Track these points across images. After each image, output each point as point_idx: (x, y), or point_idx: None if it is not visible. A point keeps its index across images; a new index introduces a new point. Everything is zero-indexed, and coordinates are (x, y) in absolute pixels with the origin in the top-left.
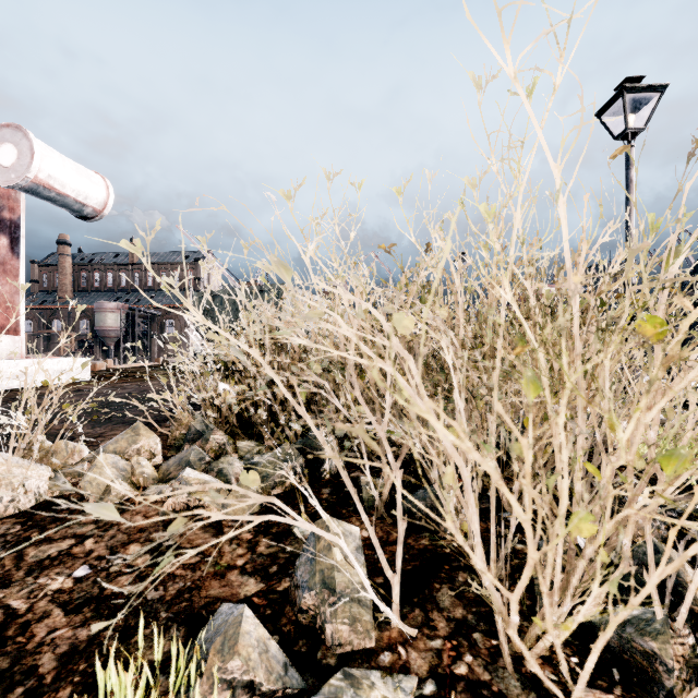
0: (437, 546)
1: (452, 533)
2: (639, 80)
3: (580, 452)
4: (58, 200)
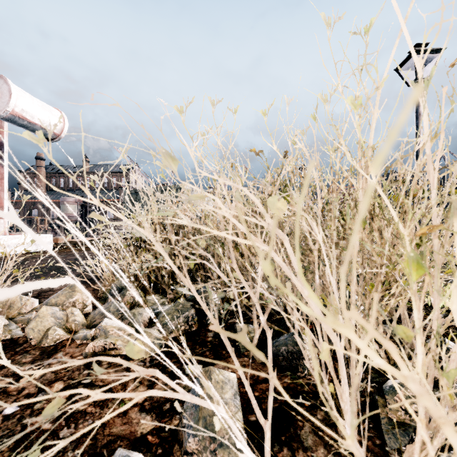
0: (297, 385)
1: (308, 373)
2: (425, 45)
3: (435, 321)
4: (29, 126)
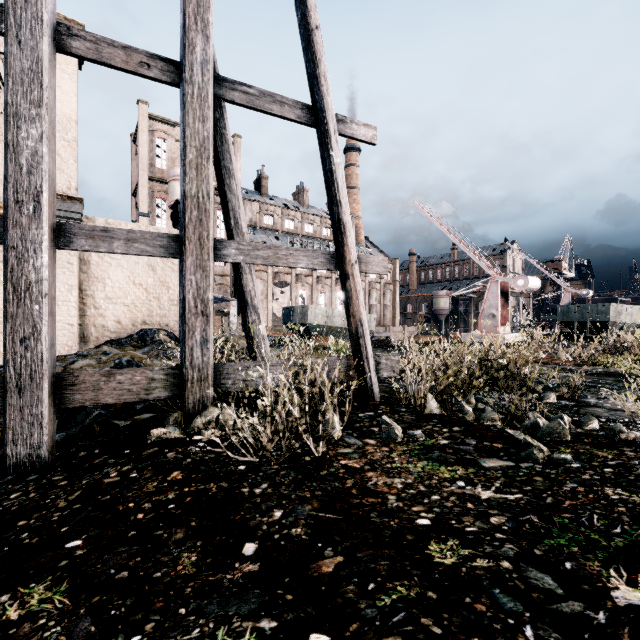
0: None
1: None
2: None
3: None
4: (528, 289)
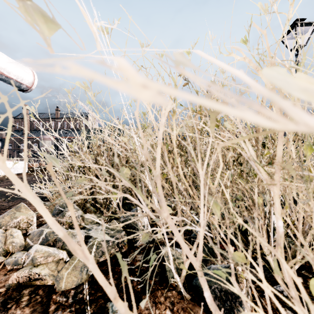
0: None
1: None
2: (303, 20)
3: None
4: (7, 80)
